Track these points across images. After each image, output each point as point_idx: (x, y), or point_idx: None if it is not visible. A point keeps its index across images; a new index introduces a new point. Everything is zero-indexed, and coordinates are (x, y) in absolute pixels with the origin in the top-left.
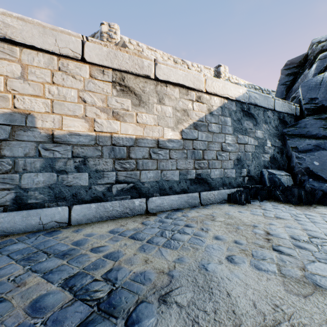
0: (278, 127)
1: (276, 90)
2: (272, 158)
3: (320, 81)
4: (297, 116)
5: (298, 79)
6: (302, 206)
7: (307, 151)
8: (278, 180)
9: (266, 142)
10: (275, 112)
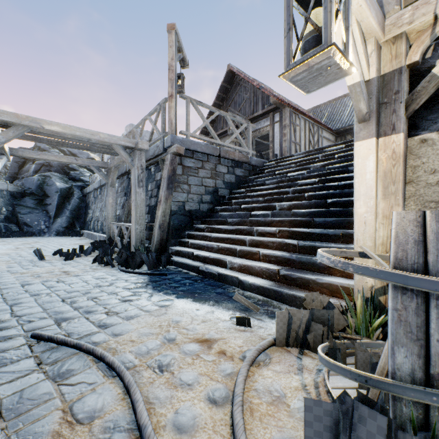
0: (11, 200)
1: (11, 164)
2: (7, 217)
3: (33, 180)
4: (23, 193)
5: (27, 163)
6: (21, 237)
7: (26, 214)
8: (11, 228)
9: (3, 208)
10: (9, 191)
